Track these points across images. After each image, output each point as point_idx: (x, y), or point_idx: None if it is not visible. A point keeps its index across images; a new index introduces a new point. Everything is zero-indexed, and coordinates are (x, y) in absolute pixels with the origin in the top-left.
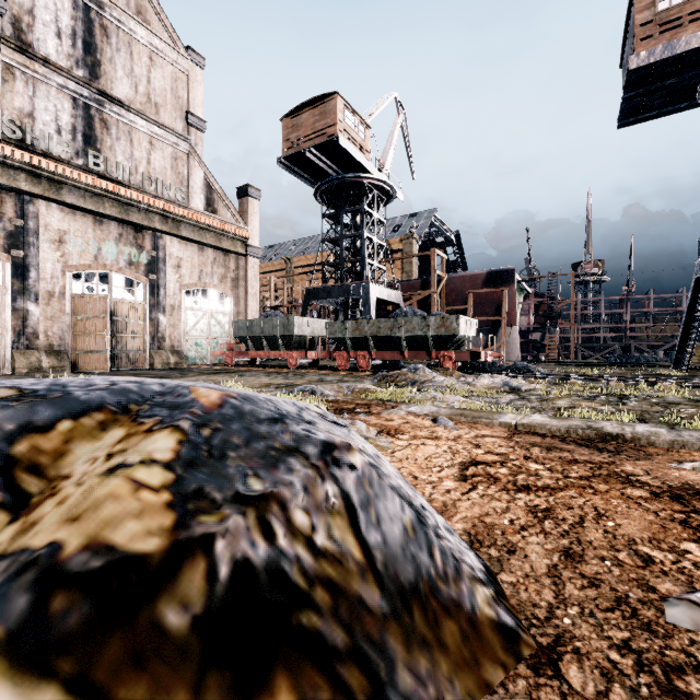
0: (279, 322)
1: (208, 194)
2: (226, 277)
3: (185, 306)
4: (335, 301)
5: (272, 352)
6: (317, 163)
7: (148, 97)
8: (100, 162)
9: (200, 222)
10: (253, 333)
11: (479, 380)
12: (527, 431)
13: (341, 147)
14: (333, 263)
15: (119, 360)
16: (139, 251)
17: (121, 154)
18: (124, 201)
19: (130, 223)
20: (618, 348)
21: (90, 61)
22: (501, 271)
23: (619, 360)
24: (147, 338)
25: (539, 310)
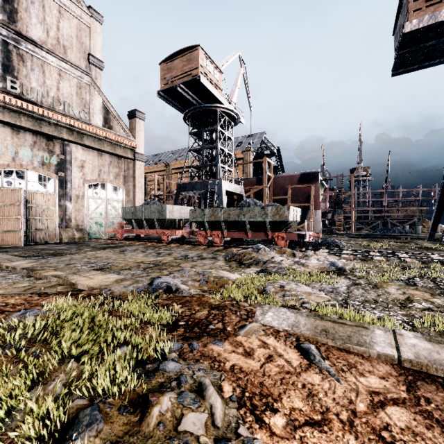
0: (155, 208)
1: (105, 114)
2: (120, 175)
3: (87, 196)
4: (198, 192)
5: (151, 231)
6: (185, 95)
7: (57, 41)
8: (16, 86)
9: (99, 135)
10: (136, 216)
11: (310, 260)
12: (418, 371)
13: (202, 84)
14: (196, 166)
15: (34, 236)
16: (50, 154)
17: (35, 81)
18: (37, 117)
19: (43, 134)
20: (380, 223)
21: (8, 8)
22: (310, 173)
23: (382, 231)
24: (56, 220)
25: (331, 198)
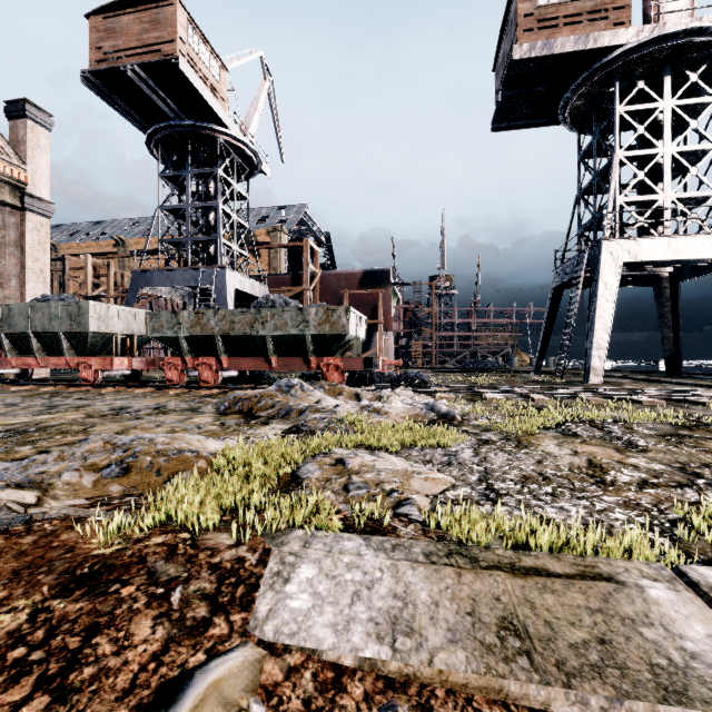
0: (62, 309)
1: None
2: None
3: None
4: (180, 292)
5: (52, 360)
6: (148, 93)
7: None
8: None
9: None
10: (11, 327)
11: (390, 403)
12: None
13: (184, 76)
14: (174, 239)
15: None
16: None
17: None
18: None
19: None
20: (468, 354)
21: None
22: (377, 272)
23: (472, 365)
24: None
25: (405, 317)
